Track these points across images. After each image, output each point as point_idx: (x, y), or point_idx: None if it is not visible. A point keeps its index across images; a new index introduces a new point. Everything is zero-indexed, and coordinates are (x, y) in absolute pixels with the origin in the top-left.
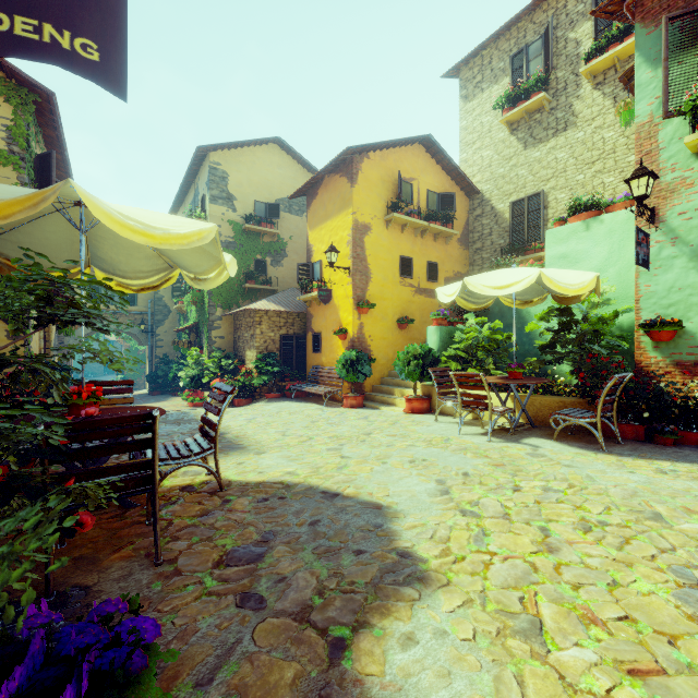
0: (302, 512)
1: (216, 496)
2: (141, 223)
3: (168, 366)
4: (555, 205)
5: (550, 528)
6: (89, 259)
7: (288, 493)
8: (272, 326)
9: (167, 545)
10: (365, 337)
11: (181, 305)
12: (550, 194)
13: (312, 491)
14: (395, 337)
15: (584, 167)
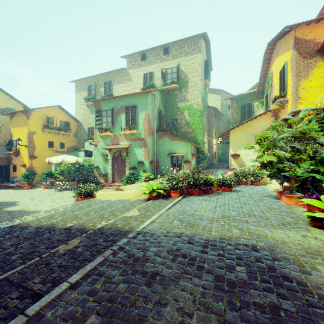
0: None
1: None
2: None
3: None
4: None
5: (44, 200)
6: None
7: None
8: None
9: None
10: (34, 167)
11: None
12: None
13: (2, 202)
14: (46, 166)
15: None
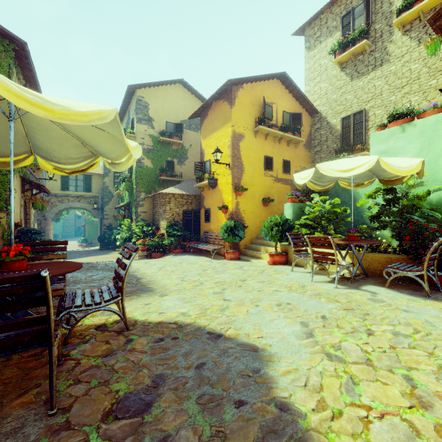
0: (190, 353)
1: (122, 336)
2: (40, 98)
3: (111, 231)
4: (374, 118)
5: (413, 377)
6: (32, 148)
7: (180, 333)
8: (177, 204)
9: (67, 390)
10: (240, 211)
11: (119, 192)
12: (370, 111)
13: (200, 331)
14: (261, 211)
15: (395, 91)
